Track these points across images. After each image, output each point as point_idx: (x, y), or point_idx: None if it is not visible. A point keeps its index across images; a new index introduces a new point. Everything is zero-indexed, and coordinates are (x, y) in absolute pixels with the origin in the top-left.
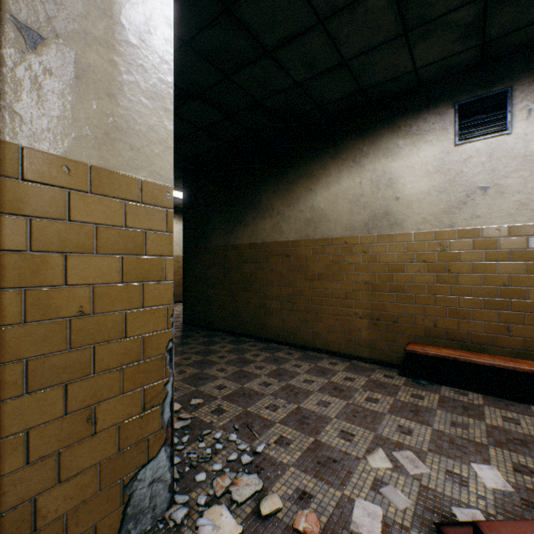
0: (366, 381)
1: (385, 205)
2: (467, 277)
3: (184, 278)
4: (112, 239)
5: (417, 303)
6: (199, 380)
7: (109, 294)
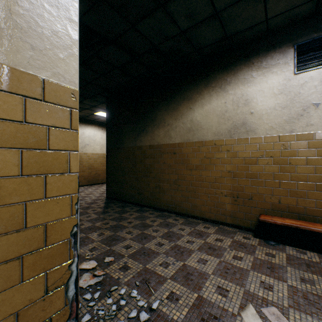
0: (231, 242)
1: (243, 118)
2: (303, 168)
3: (107, 168)
4: (9, 133)
5: (266, 186)
6: (113, 241)
7: (5, 187)
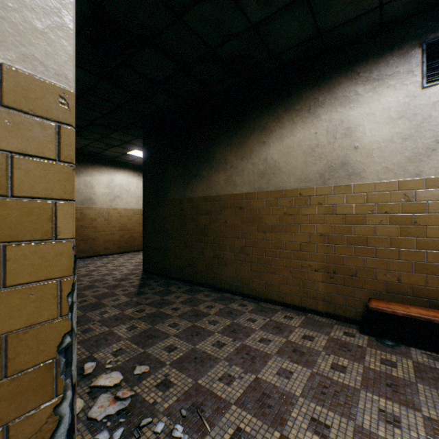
0: (327, 341)
1: (343, 155)
2: (437, 229)
3: (144, 229)
4: None
5: (378, 256)
6: (149, 339)
7: None
